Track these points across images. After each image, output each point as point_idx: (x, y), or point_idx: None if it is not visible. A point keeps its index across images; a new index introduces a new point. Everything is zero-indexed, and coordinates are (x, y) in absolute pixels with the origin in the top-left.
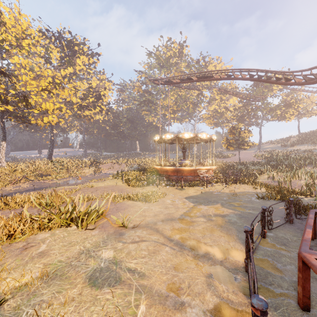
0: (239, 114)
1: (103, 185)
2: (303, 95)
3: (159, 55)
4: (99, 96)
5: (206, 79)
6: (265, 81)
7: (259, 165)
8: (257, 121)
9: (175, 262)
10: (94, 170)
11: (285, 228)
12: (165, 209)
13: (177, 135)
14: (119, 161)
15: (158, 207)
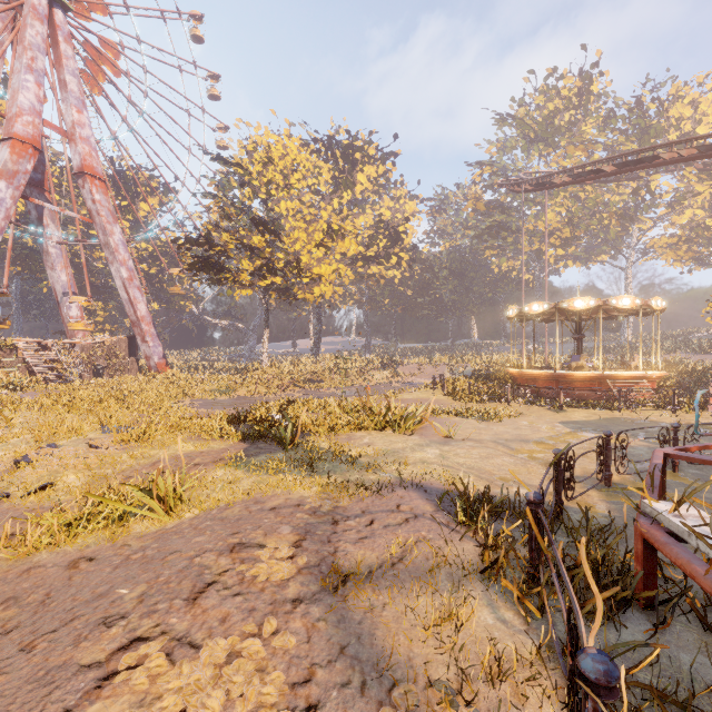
0: None
1: (411, 397)
2: None
3: (524, 117)
4: (396, 235)
5: (642, 164)
6: None
7: None
8: None
9: (512, 468)
10: (388, 376)
11: None
12: (514, 430)
13: (557, 304)
14: (434, 360)
15: (503, 427)
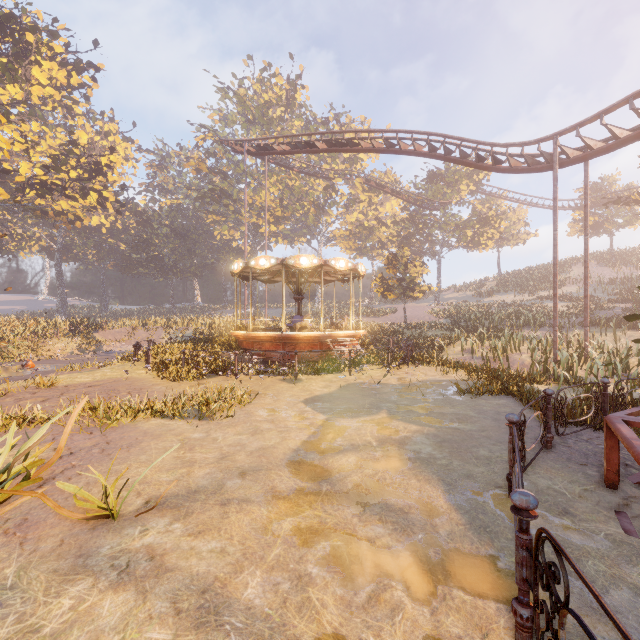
0: (403, 232)
1: (88, 379)
2: (506, 206)
3: (244, 97)
4: (98, 167)
5: (345, 147)
6: (458, 162)
7: (442, 328)
8: (433, 247)
9: None
10: (79, 344)
11: (543, 462)
12: (253, 435)
13: (284, 260)
14: (149, 323)
15: (234, 431)
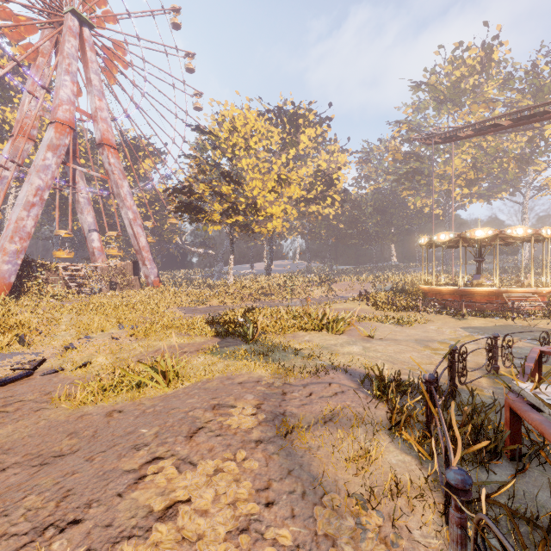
0: None
1: (342, 307)
2: None
3: (435, 84)
4: (331, 181)
5: (534, 118)
6: None
7: None
8: None
9: (419, 361)
10: (324, 291)
11: None
12: (423, 333)
13: (460, 234)
14: (361, 279)
15: (414, 331)
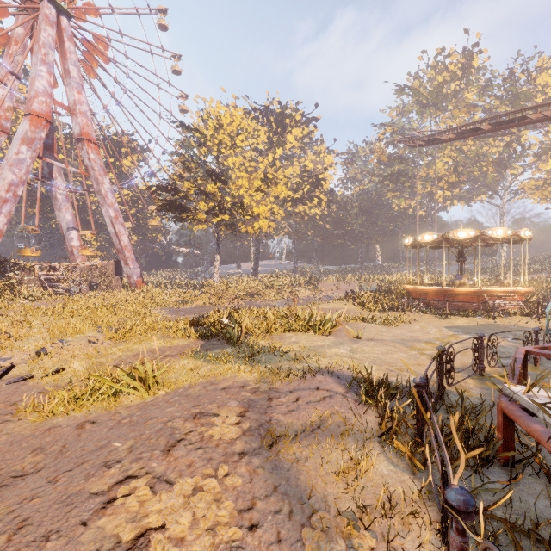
0: None
1: (328, 307)
2: None
3: (418, 88)
4: (317, 181)
5: (513, 123)
6: None
7: None
8: None
9: (406, 362)
10: (311, 291)
11: None
12: (409, 333)
13: (444, 235)
14: (347, 279)
15: (400, 331)
